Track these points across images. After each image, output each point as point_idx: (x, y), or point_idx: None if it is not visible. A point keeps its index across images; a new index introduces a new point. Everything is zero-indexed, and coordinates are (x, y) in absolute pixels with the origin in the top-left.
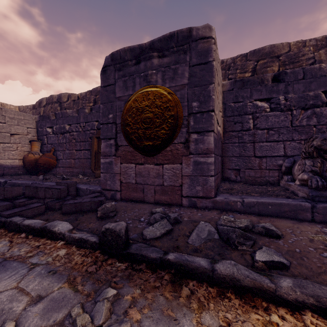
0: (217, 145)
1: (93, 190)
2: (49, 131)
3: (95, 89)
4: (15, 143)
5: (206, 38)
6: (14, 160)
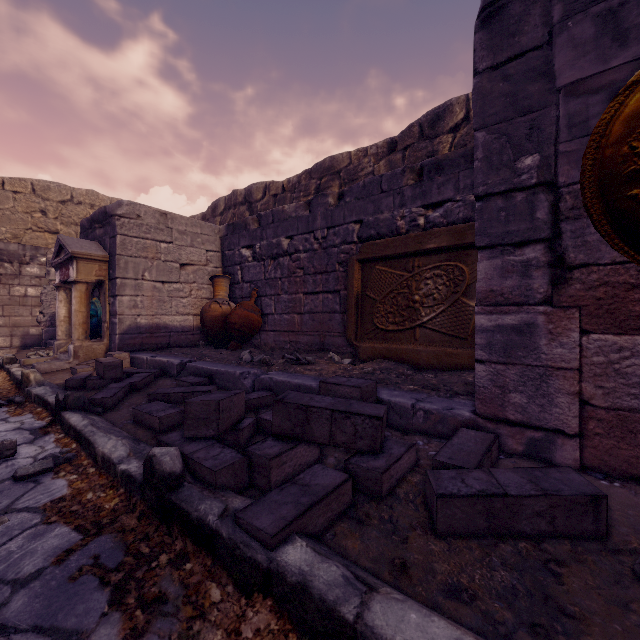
0: None
1: (438, 415)
2: (247, 254)
3: (318, 166)
4: (187, 283)
5: None
6: (185, 317)
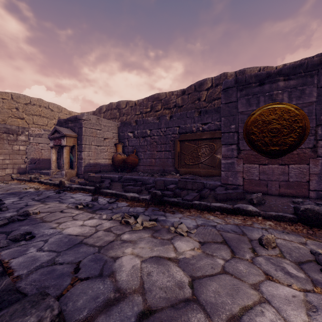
0: None
1: (212, 185)
2: (131, 135)
3: (152, 96)
4: (106, 146)
5: None
6: (105, 160)
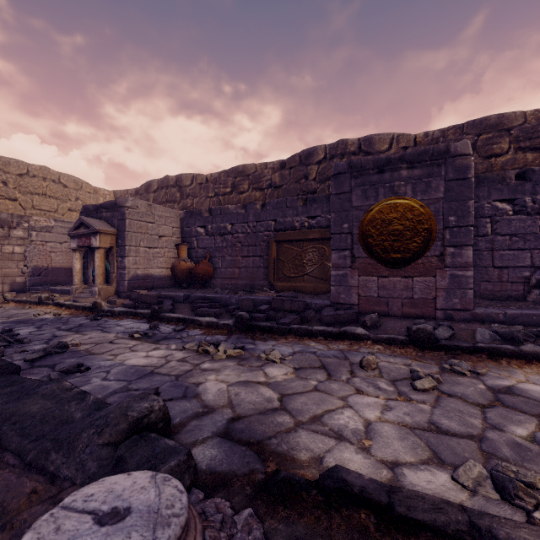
0: None
1: (319, 304)
2: (201, 231)
3: (234, 169)
4: (162, 248)
5: (465, 155)
6: (161, 269)
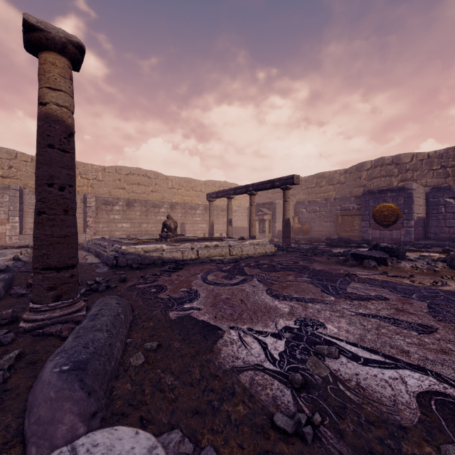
0: (417, 223)
1: (357, 240)
2: (304, 210)
3: (317, 174)
4: None
5: (410, 189)
6: None
